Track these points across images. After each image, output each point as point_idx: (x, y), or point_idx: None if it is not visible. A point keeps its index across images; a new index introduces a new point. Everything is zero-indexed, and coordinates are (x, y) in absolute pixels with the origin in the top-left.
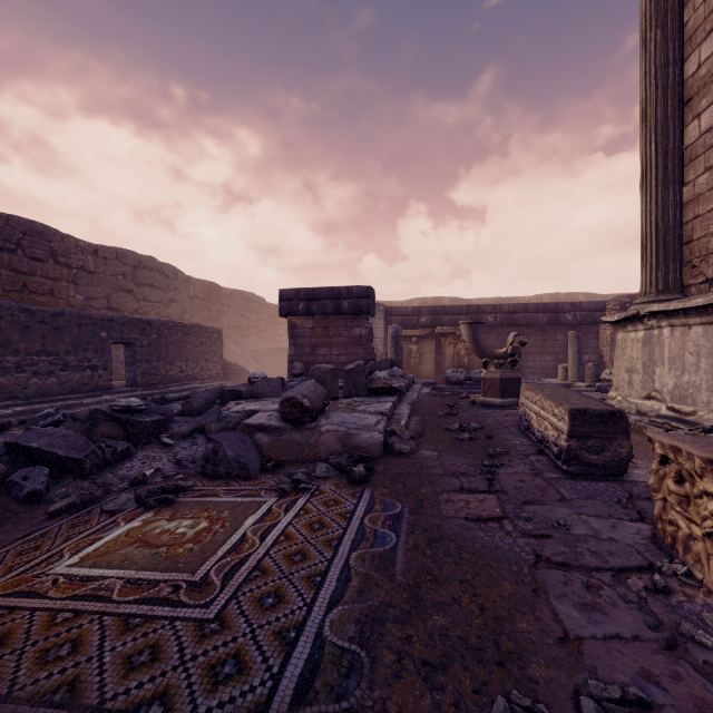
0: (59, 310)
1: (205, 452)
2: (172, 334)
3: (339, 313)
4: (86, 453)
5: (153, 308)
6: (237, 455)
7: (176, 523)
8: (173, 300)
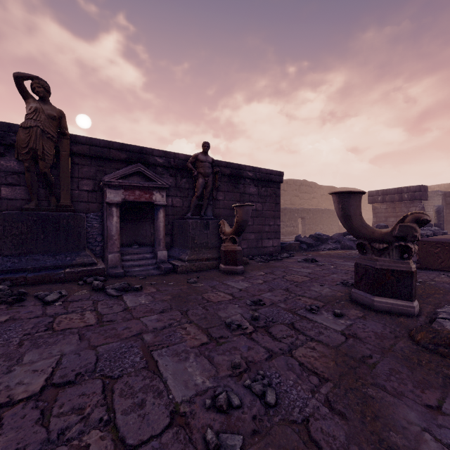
0: (285, 207)
1: (341, 243)
2: (317, 214)
3: (401, 200)
4: (313, 242)
5: (306, 202)
6: (350, 244)
7: (338, 251)
8: (313, 197)
